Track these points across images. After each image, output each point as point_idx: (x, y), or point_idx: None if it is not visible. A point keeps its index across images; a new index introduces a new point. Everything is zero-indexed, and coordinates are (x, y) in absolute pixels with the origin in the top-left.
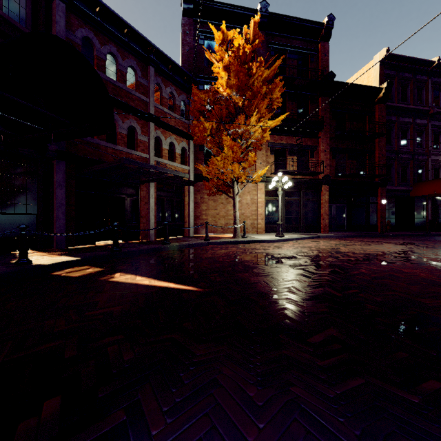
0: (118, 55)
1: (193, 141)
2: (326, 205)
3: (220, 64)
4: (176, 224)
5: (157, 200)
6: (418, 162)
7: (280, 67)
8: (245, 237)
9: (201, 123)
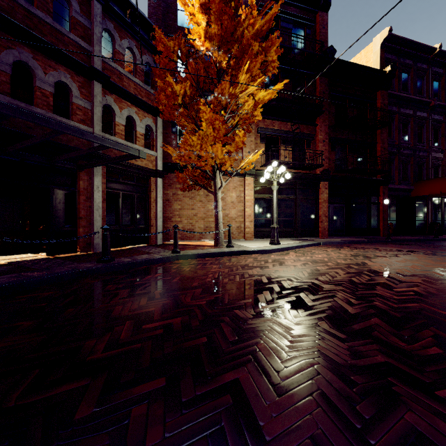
0: None
1: (161, 116)
2: (324, 205)
3: (195, 2)
4: (138, 229)
5: (108, 194)
6: (419, 159)
7: None
8: (231, 246)
9: (168, 84)
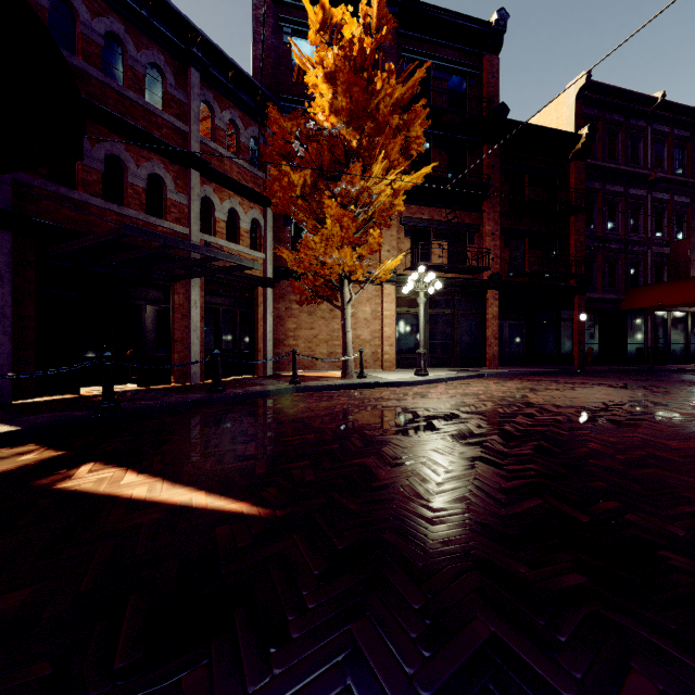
0: (127, 39)
1: (272, 208)
2: (494, 323)
3: (318, 70)
4: (242, 355)
5: (206, 311)
6: (633, 257)
7: (421, 91)
8: (363, 377)
9: (285, 174)
